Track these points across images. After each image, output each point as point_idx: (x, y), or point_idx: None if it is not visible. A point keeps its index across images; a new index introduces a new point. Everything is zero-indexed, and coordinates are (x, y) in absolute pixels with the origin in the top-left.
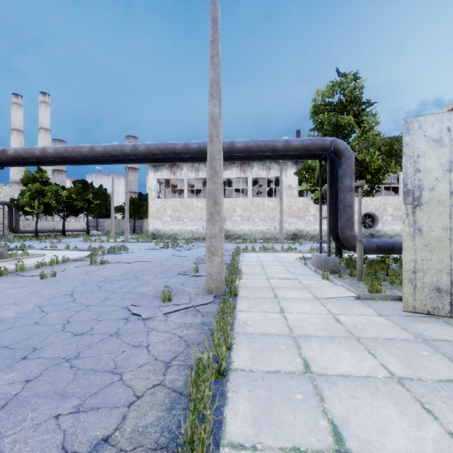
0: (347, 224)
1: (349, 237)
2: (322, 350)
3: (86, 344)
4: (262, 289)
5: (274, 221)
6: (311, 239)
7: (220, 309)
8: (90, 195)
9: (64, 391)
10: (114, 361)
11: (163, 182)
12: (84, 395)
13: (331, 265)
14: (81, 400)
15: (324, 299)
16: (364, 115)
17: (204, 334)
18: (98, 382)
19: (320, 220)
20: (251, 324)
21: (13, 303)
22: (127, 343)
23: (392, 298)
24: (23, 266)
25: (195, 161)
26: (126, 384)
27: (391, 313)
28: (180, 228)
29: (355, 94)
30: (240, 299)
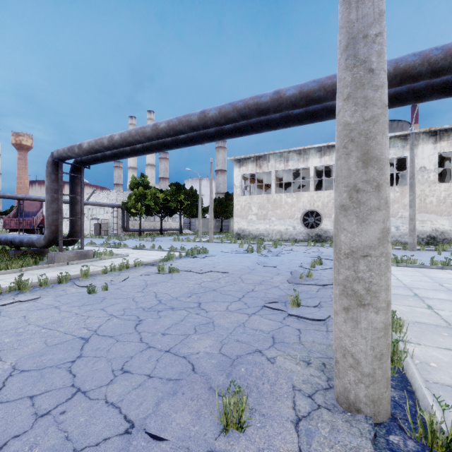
0: None
1: None
2: None
3: None
4: None
5: (396, 219)
6: None
7: None
8: (182, 196)
9: None
10: None
11: (248, 179)
12: None
13: None
14: None
15: None
16: None
17: None
18: None
19: None
20: None
21: None
22: None
23: None
24: (86, 271)
25: (289, 125)
26: None
27: None
28: (267, 227)
29: None
30: None
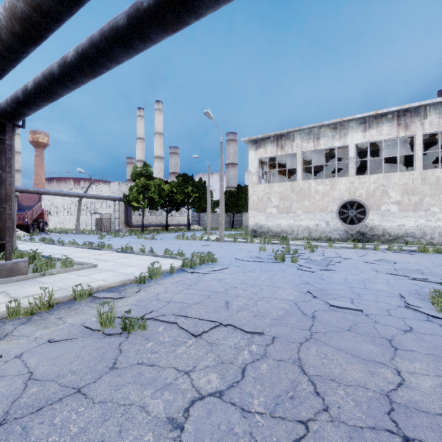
0: None
1: None
2: None
3: None
4: None
5: None
6: None
7: None
8: (189, 187)
9: None
10: None
11: (265, 165)
12: None
13: None
14: None
15: None
16: None
17: None
18: None
19: None
20: None
21: None
22: None
23: None
24: None
25: None
26: None
27: None
28: (291, 223)
29: None
30: None
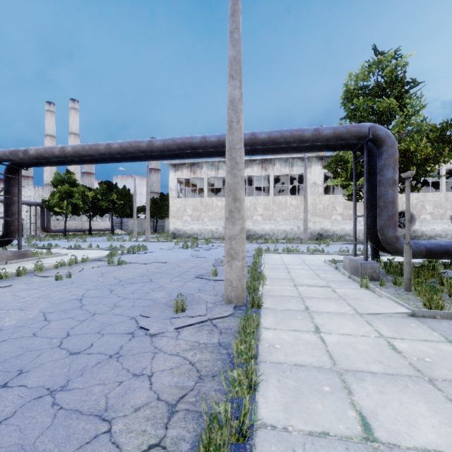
0: (389, 223)
1: (391, 238)
2: (383, 397)
3: (79, 368)
4: (290, 299)
5: (298, 221)
6: (338, 240)
7: (241, 327)
8: (114, 195)
9: (32, 447)
10: (106, 398)
11: (183, 182)
12: None
13: (369, 270)
14: None
15: (368, 314)
16: (409, 97)
17: (222, 361)
18: (79, 434)
19: (355, 219)
20: (280, 348)
21: (19, 308)
22: (127, 370)
23: None
24: (41, 266)
25: (213, 156)
26: (113, 441)
27: None
28: (200, 227)
29: (396, 74)
30: (264, 312)
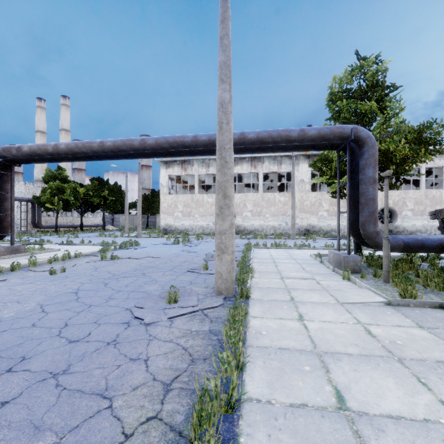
0: (370, 219)
1: (372, 233)
2: (357, 374)
3: (79, 354)
4: (277, 291)
5: (286, 217)
6: (325, 235)
7: (230, 316)
8: (105, 191)
9: (40, 422)
10: (106, 379)
11: (174, 179)
12: (63, 429)
13: (352, 263)
14: (57, 438)
15: (348, 304)
16: (388, 100)
17: (212, 346)
18: (83, 410)
19: (339, 215)
20: (266, 334)
21: (16, 301)
22: (124, 355)
23: (431, 305)
24: (35, 261)
25: (204, 155)
26: (115, 415)
27: (434, 324)
28: (191, 223)
29: (377, 78)
30: (252, 302)
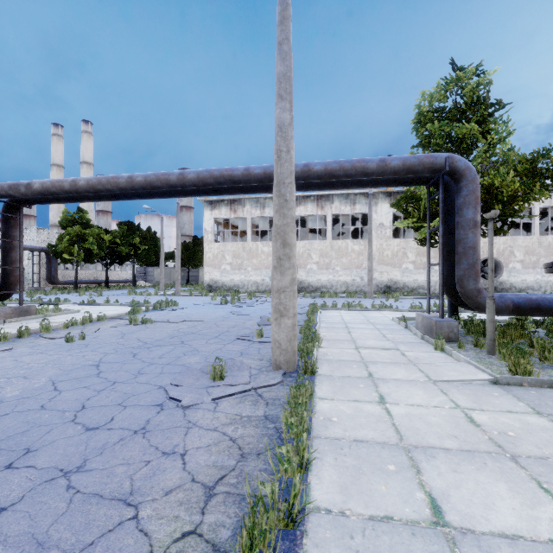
0: (470, 273)
1: (472, 291)
2: (457, 476)
3: (98, 446)
4: (351, 364)
5: (361, 270)
6: (410, 293)
7: (291, 397)
8: (136, 239)
9: (45, 536)
10: (131, 480)
11: (221, 223)
12: (73, 547)
13: (446, 330)
14: None
15: (443, 382)
16: (493, 121)
17: (268, 436)
18: (100, 521)
19: (429, 268)
20: (338, 422)
21: (23, 375)
22: (155, 447)
23: (550, 384)
24: (48, 325)
25: (258, 192)
26: (141, 529)
27: None
28: (242, 278)
29: (478, 93)
30: (319, 379)
